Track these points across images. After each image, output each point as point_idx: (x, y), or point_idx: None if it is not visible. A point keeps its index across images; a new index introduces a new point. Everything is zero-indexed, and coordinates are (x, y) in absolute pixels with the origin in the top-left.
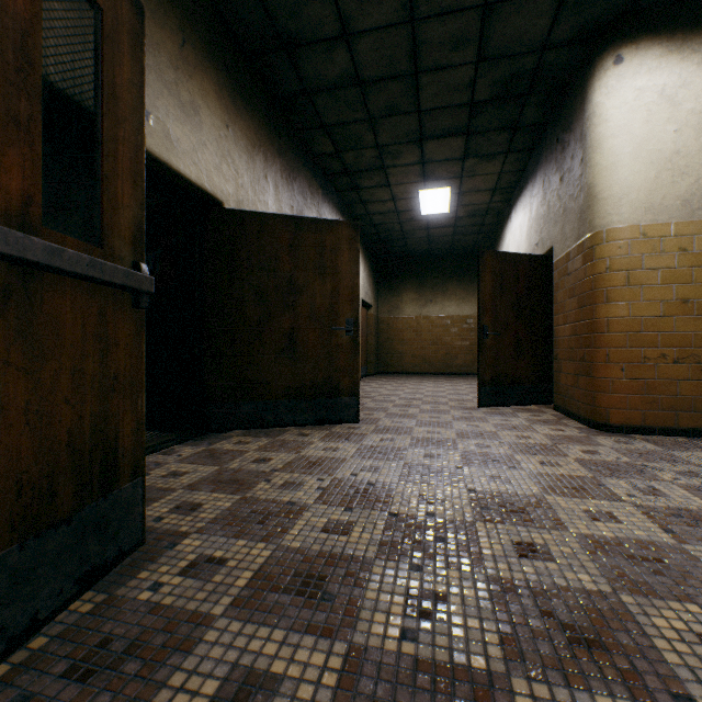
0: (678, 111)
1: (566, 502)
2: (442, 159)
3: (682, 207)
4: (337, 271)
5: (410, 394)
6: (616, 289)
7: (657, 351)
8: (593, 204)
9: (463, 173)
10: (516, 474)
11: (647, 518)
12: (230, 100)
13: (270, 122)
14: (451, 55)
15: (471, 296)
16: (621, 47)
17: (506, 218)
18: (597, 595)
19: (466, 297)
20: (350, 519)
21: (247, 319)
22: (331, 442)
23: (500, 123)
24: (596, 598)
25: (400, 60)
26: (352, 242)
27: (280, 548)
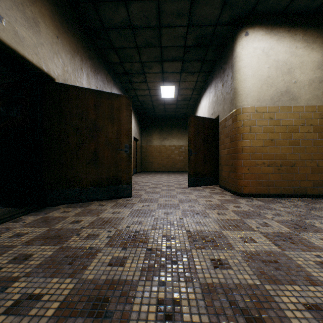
0: (269, 59)
1: (231, 234)
2: (171, 72)
3: (271, 100)
4: (120, 120)
5: (157, 181)
6: (246, 134)
7: (261, 161)
8: (237, 96)
9: (180, 80)
10: (207, 220)
11: (266, 238)
12: (60, 23)
13: (84, 40)
14: (176, 20)
15: (183, 137)
16: (248, 28)
17: (198, 102)
18: (254, 287)
19: (181, 137)
20: (125, 255)
21: (69, 144)
22: (117, 208)
23: (197, 57)
24: (254, 289)
25: (152, 19)
26: (128, 106)
27: (80, 281)
